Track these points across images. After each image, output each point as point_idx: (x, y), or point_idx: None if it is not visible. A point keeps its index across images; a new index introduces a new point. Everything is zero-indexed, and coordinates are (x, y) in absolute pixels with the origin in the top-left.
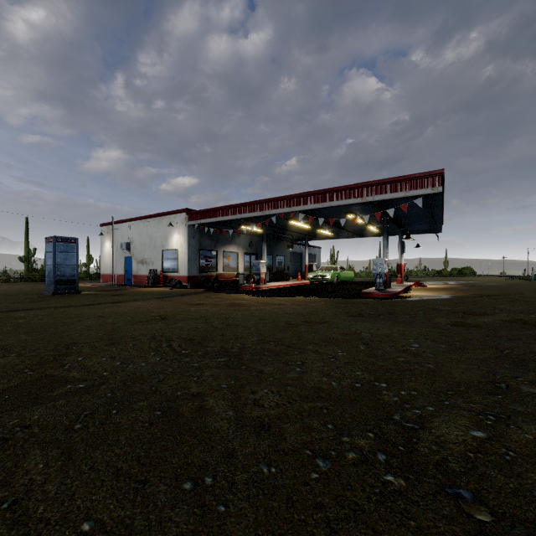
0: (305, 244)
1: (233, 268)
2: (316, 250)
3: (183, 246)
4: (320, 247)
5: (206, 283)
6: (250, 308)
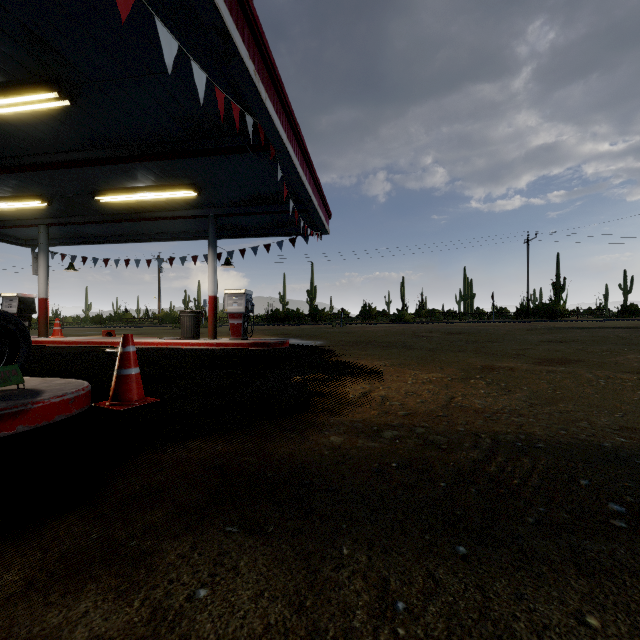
0: None
1: None
2: None
3: None
4: None
5: None
6: (555, 354)
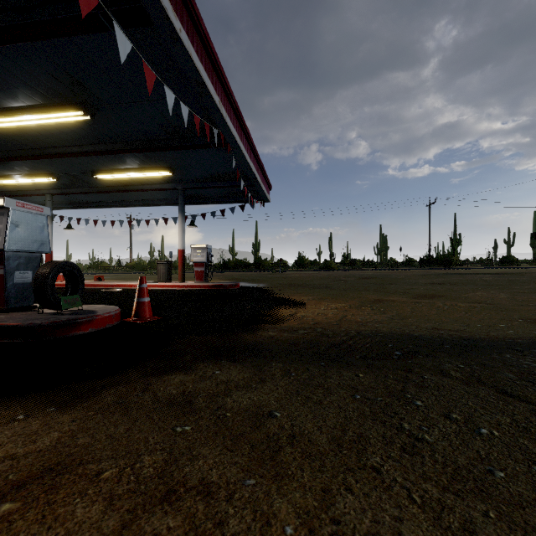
0: None
1: None
2: None
3: None
4: None
5: None
6: (430, 292)
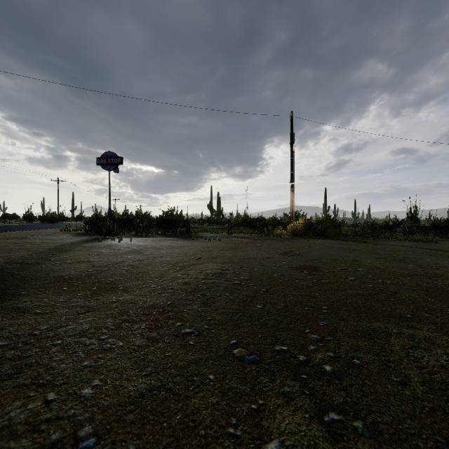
0: None
1: None
2: None
3: None
4: None
5: None
6: None
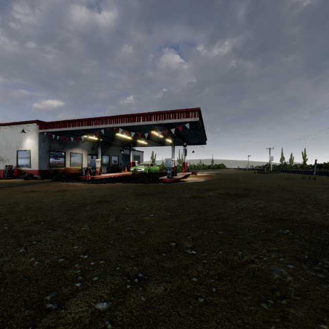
0: (130, 149)
1: (78, 164)
2: (140, 153)
3: (35, 148)
4: (143, 151)
5: (55, 175)
6: (70, 193)
